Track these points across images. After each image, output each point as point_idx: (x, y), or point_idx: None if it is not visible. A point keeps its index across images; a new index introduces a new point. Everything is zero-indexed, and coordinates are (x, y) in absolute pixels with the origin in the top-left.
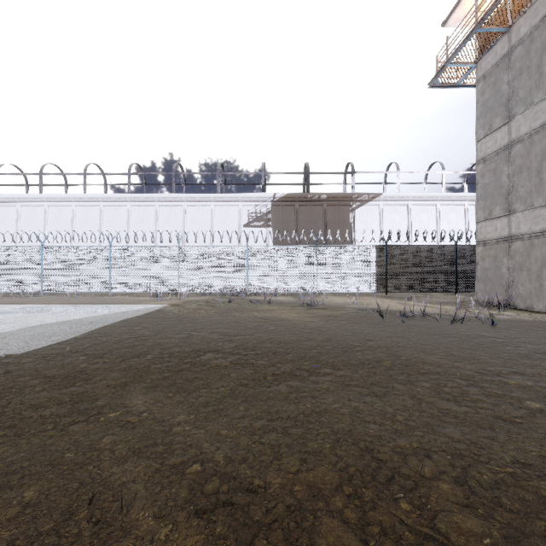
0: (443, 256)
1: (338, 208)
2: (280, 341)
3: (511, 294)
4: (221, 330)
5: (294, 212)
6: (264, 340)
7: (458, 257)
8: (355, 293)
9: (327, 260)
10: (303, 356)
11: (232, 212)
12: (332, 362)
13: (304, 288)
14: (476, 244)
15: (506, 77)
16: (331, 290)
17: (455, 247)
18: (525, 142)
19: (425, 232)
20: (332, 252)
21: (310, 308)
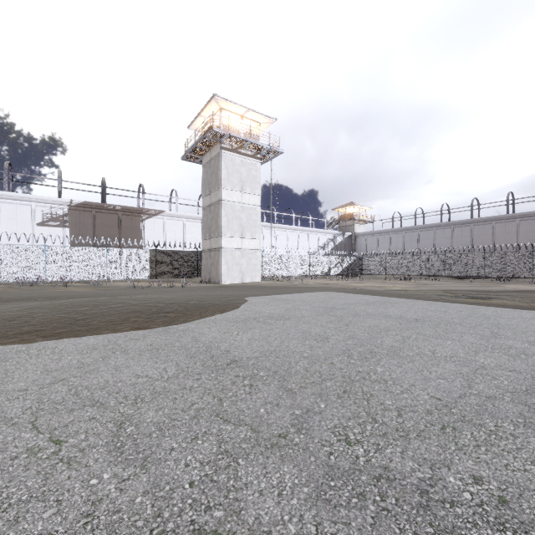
0: (190, 257)
1: (131, 218)
2: (72, 295)
3: (210, 277)
4: (36, 294)
5: (92, 217)
6: (64, 295)
7: (199, 257)
8: (135, 279)
9: (115, 258)
10: (83, 297)
11: (23, 210)
12: (94, 297)
13: (97, 277)
14: (202, 251)
15: (210, 171)
16: (118, 278)
17: (197, 252)
18: (214, 206)
19: (194, 240)
20: (118, 252)
21: (97, 287)
